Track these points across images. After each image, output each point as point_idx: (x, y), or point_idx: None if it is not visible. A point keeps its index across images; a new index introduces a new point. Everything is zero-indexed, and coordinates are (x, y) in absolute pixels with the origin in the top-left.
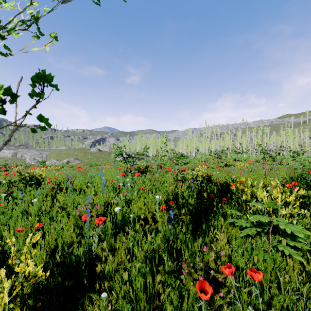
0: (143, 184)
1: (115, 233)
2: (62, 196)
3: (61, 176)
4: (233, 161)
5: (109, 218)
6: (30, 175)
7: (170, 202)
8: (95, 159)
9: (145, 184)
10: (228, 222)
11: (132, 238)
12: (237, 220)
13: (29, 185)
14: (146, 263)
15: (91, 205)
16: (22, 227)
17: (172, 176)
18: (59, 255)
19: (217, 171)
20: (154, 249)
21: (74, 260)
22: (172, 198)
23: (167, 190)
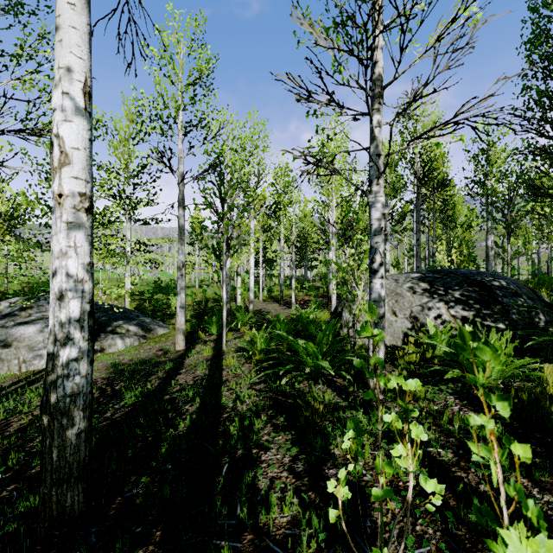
0: None
1: None
2: None
3: None
4: None
5: None
6: None
7: None
8: None
9: None
10: None
11: None
12: None
13: None
14: None
15: None
16: None
17: None
18: None
19: None
20: None
21: None
22: None
23: None
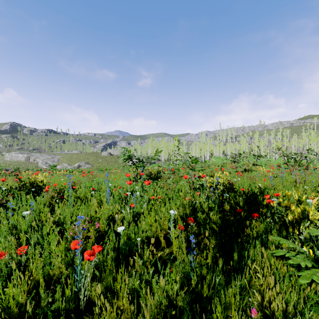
0: (154, 192)
1: (117, 262)
2: (60, 207)
3: (66, 181)
4: (252, 165)
5: (110, 241)
6: (31, 181)
7: (188, 219)
8: (106, 163)
9: (157, 193)
10: (269, 251)
11: (137, 285)
12: (289, 254)
13: (30, 192)
14: (158, 318)
15: (90, 221)
16: (5, 248)
17: (187, 183)
18: (45, 291)
19: (237, 177)
20: (170, 297)
21: (50, 318)
22: (191, 214)
23: (183, 201)
